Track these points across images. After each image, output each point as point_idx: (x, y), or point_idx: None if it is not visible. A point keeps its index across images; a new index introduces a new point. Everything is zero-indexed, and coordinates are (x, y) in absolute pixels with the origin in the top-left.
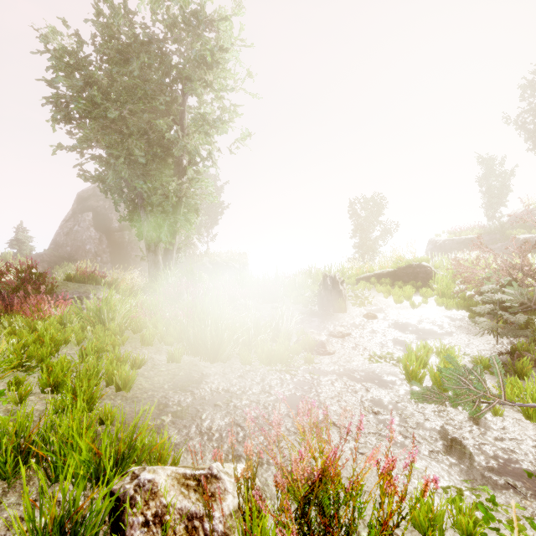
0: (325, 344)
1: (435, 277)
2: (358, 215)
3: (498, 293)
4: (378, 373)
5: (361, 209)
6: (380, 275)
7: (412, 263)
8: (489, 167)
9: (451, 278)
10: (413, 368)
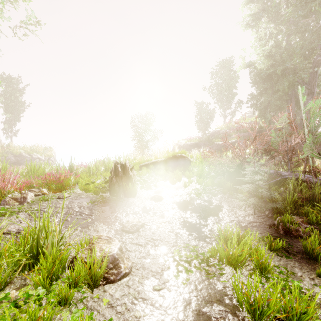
0: (118, 260)
1: (190, 164)
2: (137, 125)
3: (256, 174)
4: (201, 308)
5: (139, 122)
6: (156, 163)
7: (176, 154)
8: (201, 107)
9: (201, 164)
10: (256, 298)
